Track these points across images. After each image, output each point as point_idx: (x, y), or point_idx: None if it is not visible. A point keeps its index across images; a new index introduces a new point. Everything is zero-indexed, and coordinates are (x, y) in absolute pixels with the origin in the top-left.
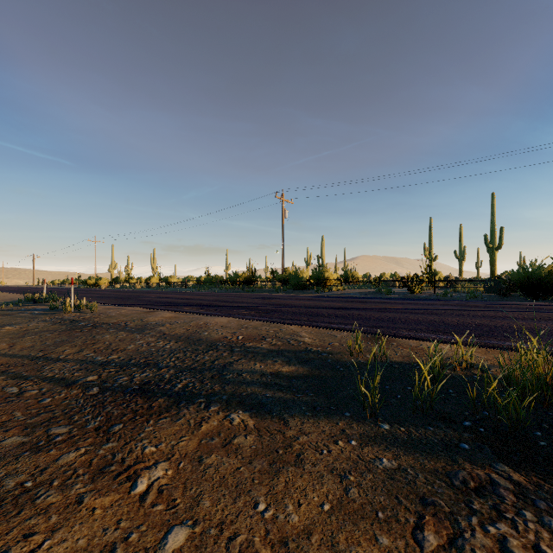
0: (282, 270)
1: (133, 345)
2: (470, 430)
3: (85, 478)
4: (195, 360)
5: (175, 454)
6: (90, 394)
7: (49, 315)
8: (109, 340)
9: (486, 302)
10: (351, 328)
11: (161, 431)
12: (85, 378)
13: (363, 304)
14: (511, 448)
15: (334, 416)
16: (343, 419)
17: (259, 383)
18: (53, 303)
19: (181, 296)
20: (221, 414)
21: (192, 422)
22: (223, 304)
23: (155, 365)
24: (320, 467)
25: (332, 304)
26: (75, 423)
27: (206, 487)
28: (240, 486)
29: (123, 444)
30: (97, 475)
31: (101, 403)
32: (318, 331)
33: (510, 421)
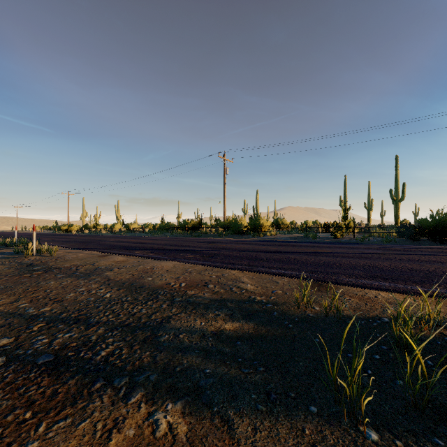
0: (224, 218)
1: (73, 293)
2: None
3: None
4: (131, 314)
5: None
6: None
7: (10, 259)
8: (51, 286)
9: (402, 246)
10: (291, 274)
11: None
12: None
13: (295, 248)
14: None
15: (296, 412)
16: (309, 419)
17: (198, 349)
18: (22, 247)
19: (136, 241)
20: (143, 409)
21: (98, 430)
22: (171, 248)
23: (85, 321)
24: None
25: (268, 248)
26: None
27: None
28: None
29: None
30: None
31: None
32: (259, 276)
33: None
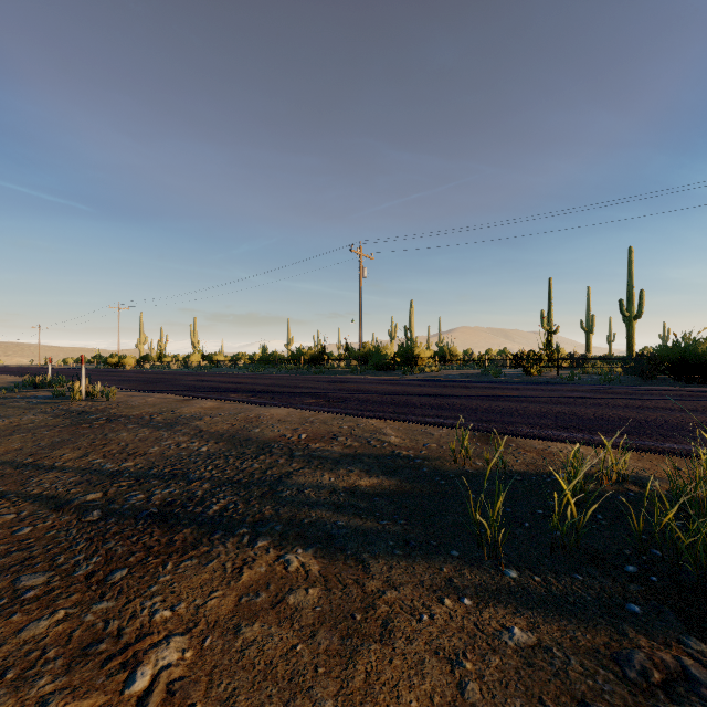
0: (360, 345)
1: (157, 446)
2: (637, 580)
3: (58, 665)
4: (240, 469)
5: (200, 621)
6: (88, 520)
7: (51, 405)
8: (125, 439)
9: (626, 388)
10: (452, 423)
11: (182, 582)
12: (85, 495)
13: (466, 390)
14: (704, 612)
15: (436, 556)
16: (449, 561)
17: (328, 503)
18: (59, 389)
19: (227, 379)
20: (272, 553)
21: (228, 567)
22: (282, 390)
23: (183, 477)
24: (418, 644)
25: (425, 390)
26: (58, 568)
27: (242, 682)
28: (296, 678)
29: (123, 604)
30: (76, 659)
31: (101, 534)
32: (408, 427)
33: (696, 567)
